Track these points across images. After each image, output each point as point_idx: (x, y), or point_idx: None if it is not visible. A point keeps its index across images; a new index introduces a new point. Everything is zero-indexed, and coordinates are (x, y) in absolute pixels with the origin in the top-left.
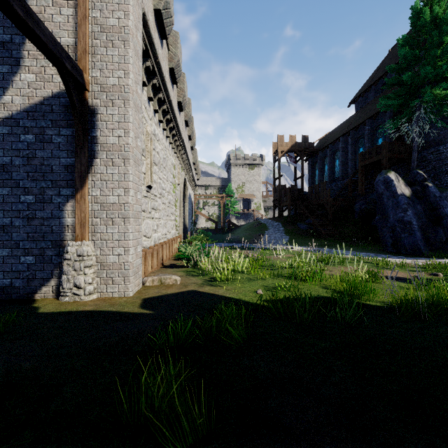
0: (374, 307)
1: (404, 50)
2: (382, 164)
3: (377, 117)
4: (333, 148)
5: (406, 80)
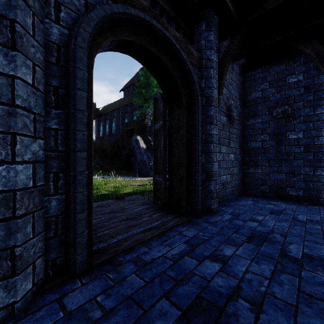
0: (124, 193)
1: (143, 79)
2: (135, 131)
3: (134, 104)
4: (111, 115)
5: (144, 93)
